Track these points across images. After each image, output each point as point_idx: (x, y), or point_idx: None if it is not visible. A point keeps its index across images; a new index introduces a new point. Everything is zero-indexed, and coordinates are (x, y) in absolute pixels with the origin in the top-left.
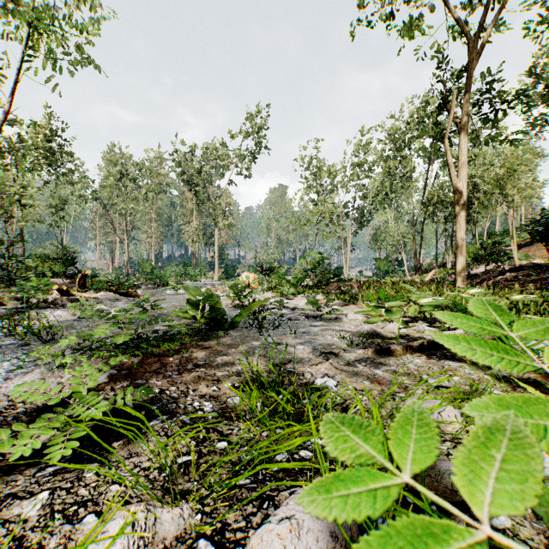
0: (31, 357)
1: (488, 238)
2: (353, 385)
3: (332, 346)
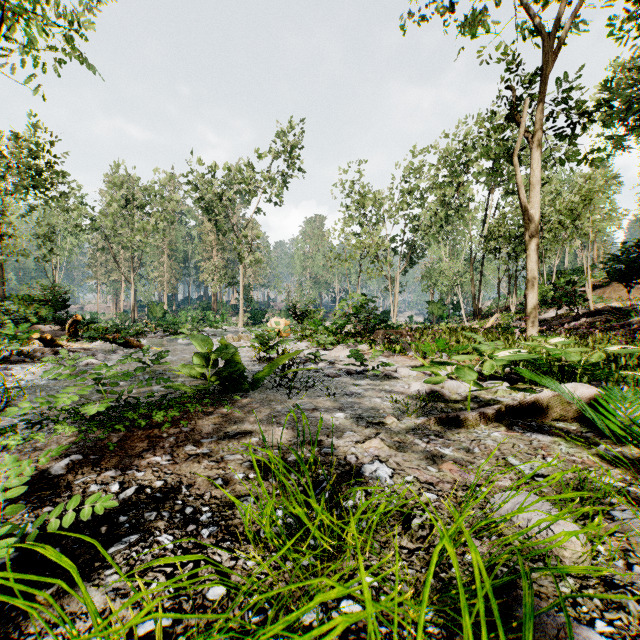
0: None
1: (557, 277)
2: (415, 474)
3: (382, 413)
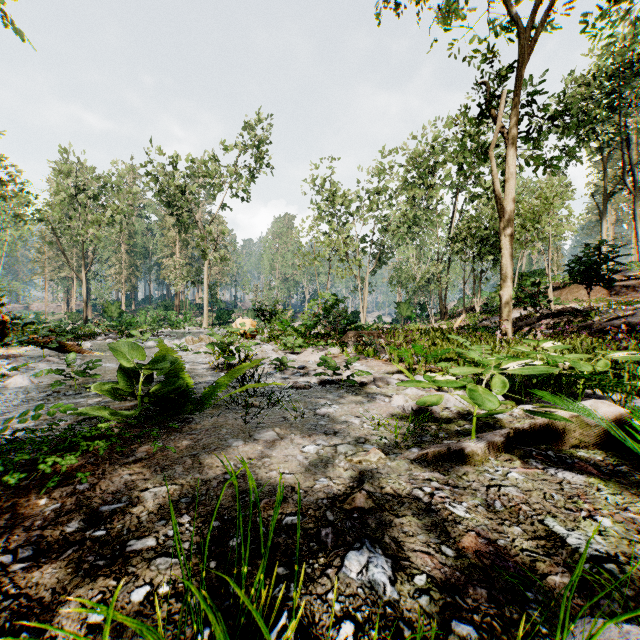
0: None
1: (519, 279)
2: (427, 567)
3: (364, 443)
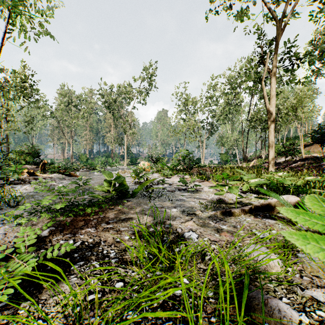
0: (1, 218)
1: (286, 141)
2: (208, 237)
3: (194, 209)
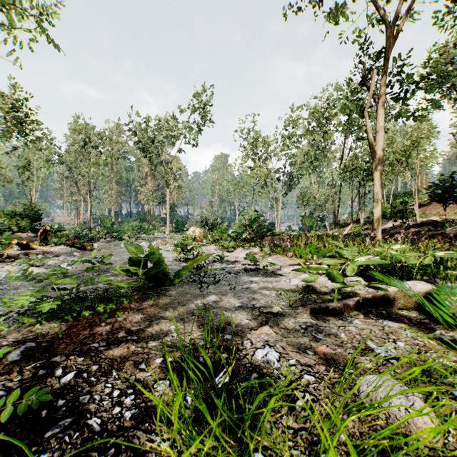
0: None
1: (393, 199)
2: (297, 357)
3: (270, 304)
